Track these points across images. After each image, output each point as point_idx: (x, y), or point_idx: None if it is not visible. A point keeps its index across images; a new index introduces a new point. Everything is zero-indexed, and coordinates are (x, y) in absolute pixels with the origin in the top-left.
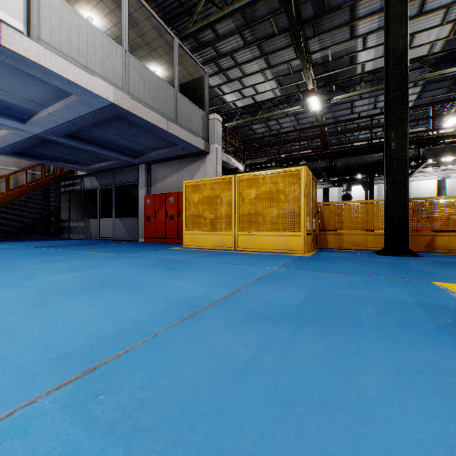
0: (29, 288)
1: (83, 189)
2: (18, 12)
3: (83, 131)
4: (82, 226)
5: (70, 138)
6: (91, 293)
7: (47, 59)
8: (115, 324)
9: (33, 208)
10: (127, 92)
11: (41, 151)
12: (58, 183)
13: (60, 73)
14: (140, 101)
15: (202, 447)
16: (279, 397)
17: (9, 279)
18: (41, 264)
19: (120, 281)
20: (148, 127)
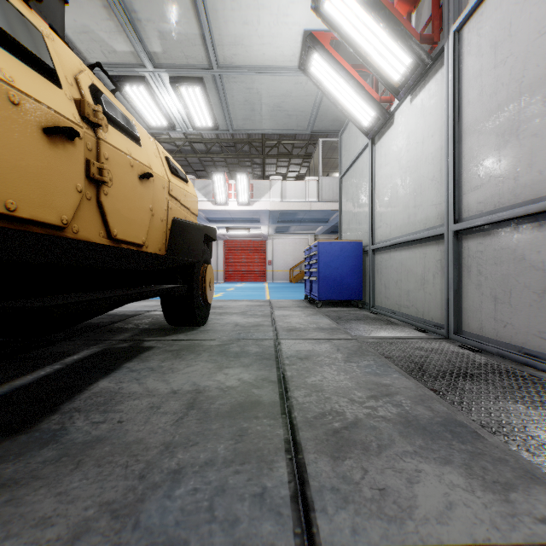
0: None
1: None
2: (315, 195)
3: None
4: None
5: None
6: None
7: (324, 206)
8: None
9: None
10: None
11: None
12: None
13: (329, 209)
14: None
15: None
16: None
17: None
18: None
19: None
20: None
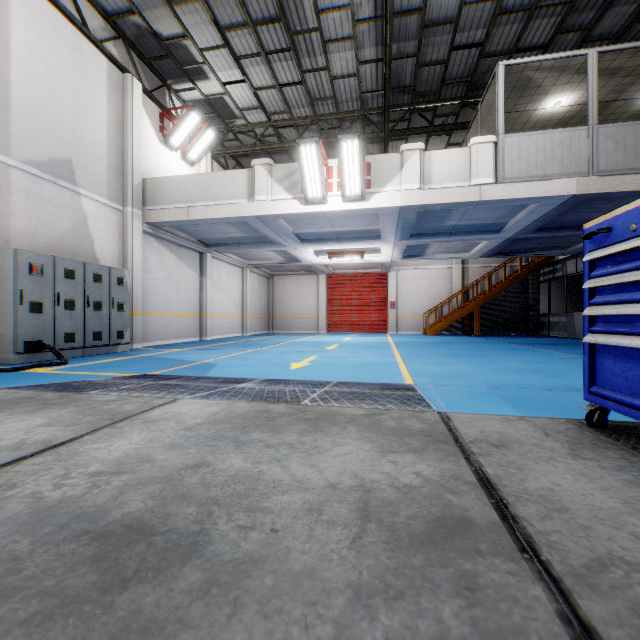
0: (490, 366)
1: (564, 276)
2: (489, 171)
3: (551, 221)
4: (563, 322)
5: (539, 232)
6: (520, 373)
7: (509, 192)
8: (519, 383)
9: (511, 302)
10: (595, 172)
11: (515, 247)
12: (537, 271)
13: (520, 196)
14: (616, 172)
15: (514, 400)
16: (555, 405)
17: (482, 361)
18: (503, 356)
19: (547, 372)
20: (634, 195)
